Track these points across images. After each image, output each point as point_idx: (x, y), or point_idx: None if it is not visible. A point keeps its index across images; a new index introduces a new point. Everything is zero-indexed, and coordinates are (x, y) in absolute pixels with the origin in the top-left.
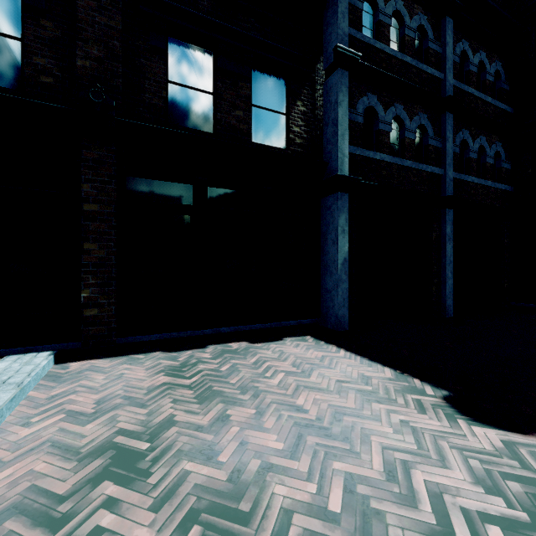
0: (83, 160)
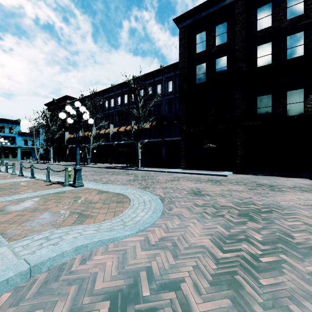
0: (237, 134)
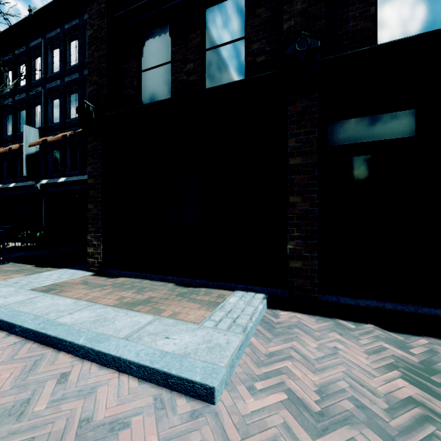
0: (288, 117)
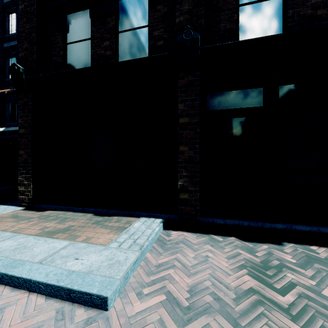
0: (179, 87)
